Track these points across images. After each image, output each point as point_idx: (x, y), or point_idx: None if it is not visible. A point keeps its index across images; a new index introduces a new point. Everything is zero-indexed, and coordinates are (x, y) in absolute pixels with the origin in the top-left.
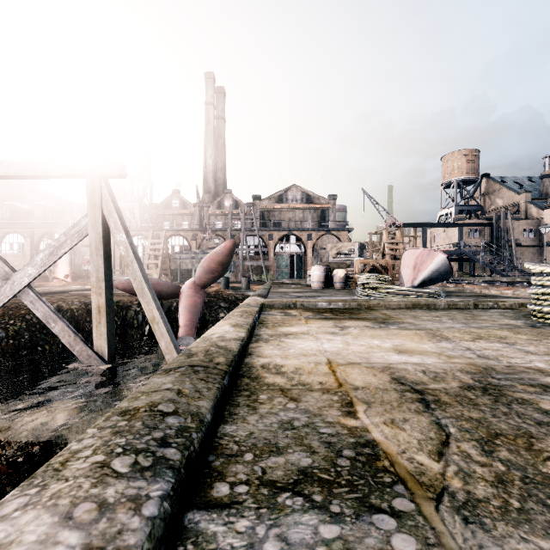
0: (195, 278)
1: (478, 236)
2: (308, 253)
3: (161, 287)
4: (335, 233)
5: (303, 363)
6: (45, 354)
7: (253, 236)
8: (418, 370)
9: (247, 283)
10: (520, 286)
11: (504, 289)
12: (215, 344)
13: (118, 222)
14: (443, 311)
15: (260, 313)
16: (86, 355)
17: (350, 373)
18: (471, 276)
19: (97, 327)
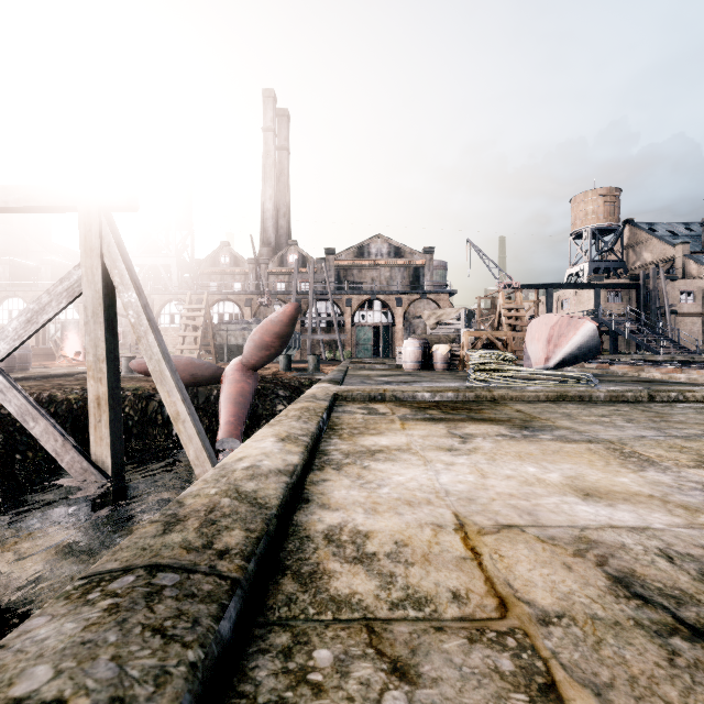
0: (243, 357)
1: (620, 301)
2: (398, 324)
3: (196, 369)
4: (433, 297)
5: (409, 525)
6: (26, 465)
7: (325, 301)
8: (653, 551)
9: (316, 362)
10: (688, 367)
11: (666, 371)
12: (234, 487)
13: (125, 274)
14: (607, 406)
15: (331, 409)
16: (79, 468)
17: (512, 559)
18: (612, 353)
19: (96, 428)
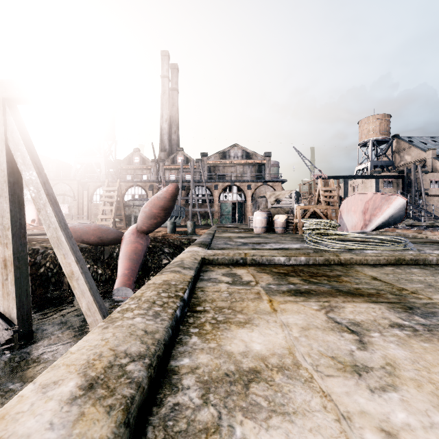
0: (137, 224)
1: (391, 187)
2: (248, 201)
3: (102, 233)
4: (271, 184)
5: None
6: None
7: (200, 187)
8: None
9: (193, 227)
10: None
11: (438, 233)
12: None
13: (26, 156)
14: None
15: (197, 277)
16: None
17: None
18: None
19: (3, 285)
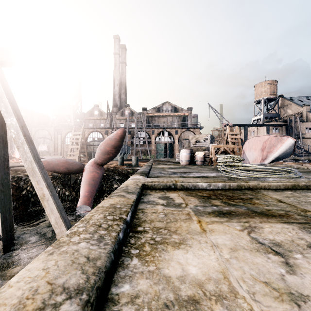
0: (95, 158)
1: (278, 132)
2: (176, 142)
3: (69, 165)
4: (192, 130)
5: None
6: None
7: (142, 132)
8: None
9: (136, 161)
10: None
11: None
12: None
13: (8, 106)
14: None
15: (139, 199)
16: None
17: None
18: None
19: None
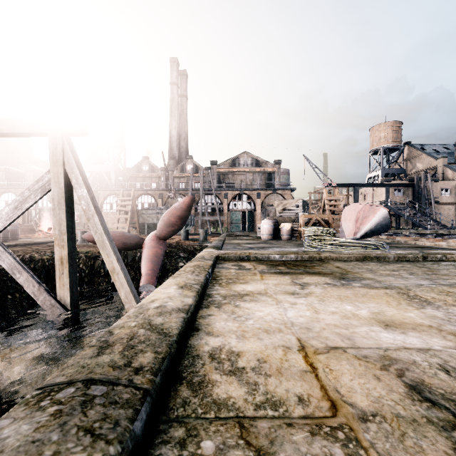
0: (157, 231)
1: (402, 195)
2: (258, 210)
3: (126, 239)
4: (280, 192)
5: (267, 347)
6: (14, 302)
7: (210, 195)
8: (435, 366)
9: (205, 235)
10: (447, 238)
11: (432, 240)
12: (148, 321)
13: (79, 177)
14: (396, 264)
15: (214, 266)
16: (49, 304)
17: (338, 372)
18: (397, 229)
19: (60, 278)
